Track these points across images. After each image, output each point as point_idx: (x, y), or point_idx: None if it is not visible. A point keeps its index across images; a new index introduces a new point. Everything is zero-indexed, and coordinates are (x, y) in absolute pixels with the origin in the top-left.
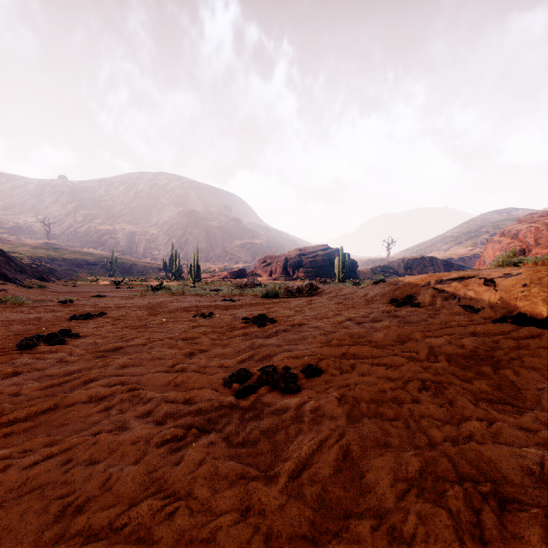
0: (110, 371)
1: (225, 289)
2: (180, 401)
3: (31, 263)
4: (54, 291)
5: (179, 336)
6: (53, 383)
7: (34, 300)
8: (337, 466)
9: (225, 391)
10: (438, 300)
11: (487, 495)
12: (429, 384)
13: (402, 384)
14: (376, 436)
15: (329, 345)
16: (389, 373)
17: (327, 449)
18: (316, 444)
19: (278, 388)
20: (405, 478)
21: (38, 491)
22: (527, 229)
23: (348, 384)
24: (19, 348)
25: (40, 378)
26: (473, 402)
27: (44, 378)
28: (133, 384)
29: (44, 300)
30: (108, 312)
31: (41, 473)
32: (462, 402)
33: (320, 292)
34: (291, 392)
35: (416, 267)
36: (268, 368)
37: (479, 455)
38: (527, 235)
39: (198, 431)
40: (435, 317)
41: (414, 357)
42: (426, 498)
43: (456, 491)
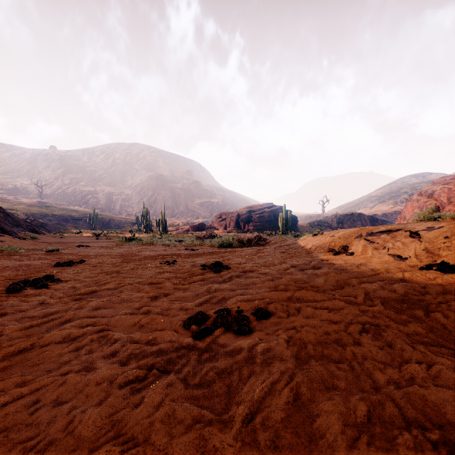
0: (83, 313)
1: (187, 240)
2: (143, 341)
3: (26, 218)
4: (44, 242)
5: (146, 281)
6: (32, 324)
7: (27, 249)
8: (288, 409)
9: (184, 332)
10: (370, 249)
11: (437, 444)
12: (368, 326)
13: (344, 326)
14: (323, 378)
15: (276, 290)
16: (331, 316)
17: (278, 392)
18: (268, 387)
19: (232, 330)
20: (354, 423)
21: (4, 433)
22: (441, 190)
23: (294, 327)
24: (7, 291)
25: (22, 319)
26: (411, 344)
27: (25, 319)
28: (102, 326)
29: (35, 249)
30: (87, 260)
31: (9, 415)
32: (401, 344)
33: (267, 242)
34: (244, 334)
35: (347, 222)
36: (223, 311)
37: (423, 400)
38: (441, 195)
39: (158, 371)
40: (368, 264)
41: (353, 301)
42: (378, 447)
43: (406, 438)
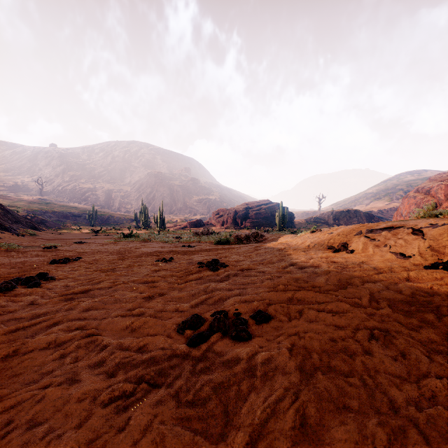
0: (73, 314)
1: (185, 237)
2: (134, 348)
3: (26, 215)
4: (43, 238)
5: (141, 280)
6: (18, 327)
7: (25, 246)
8: (295, 436)
9: (178, 338)
10: (371, 247)
11: None
12: (377, 332)
13: (351, 332)
14: (333, 396)
15: (276, 289)
16: (336, 320)
17: (282, 414)
18: (270, 407)
19: (230, 335)
20: None
21: None
22: (438, 187)
23: (297, 332)
24: None
25: (9, 321)
26: (427, 354)
27: (12, 322)
28: (91, 330)
29: (33, 246)
30: (84, 257)
31: None
32: (416, 354)
33: (264, 239)
34: (242, 340)
35: (343, 218)
36: (220, 313)
37: None
38: (438, 192)
39: (148, 385)
40: (369, 263)
41: (357, 303)
42: None
43: None
